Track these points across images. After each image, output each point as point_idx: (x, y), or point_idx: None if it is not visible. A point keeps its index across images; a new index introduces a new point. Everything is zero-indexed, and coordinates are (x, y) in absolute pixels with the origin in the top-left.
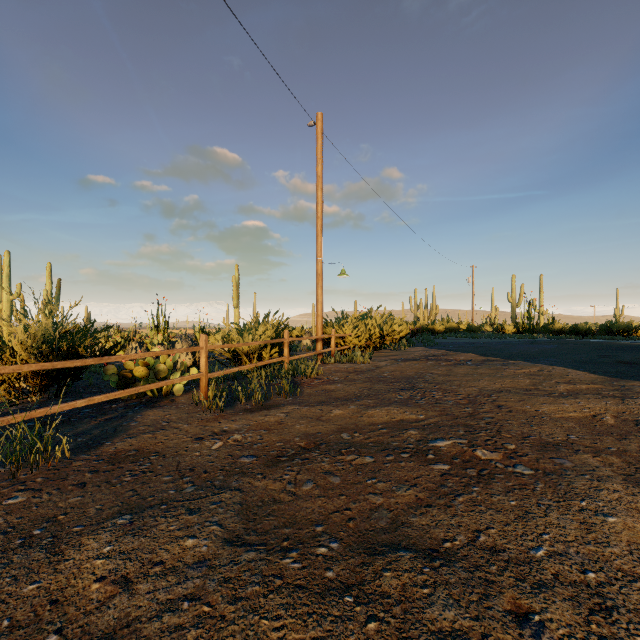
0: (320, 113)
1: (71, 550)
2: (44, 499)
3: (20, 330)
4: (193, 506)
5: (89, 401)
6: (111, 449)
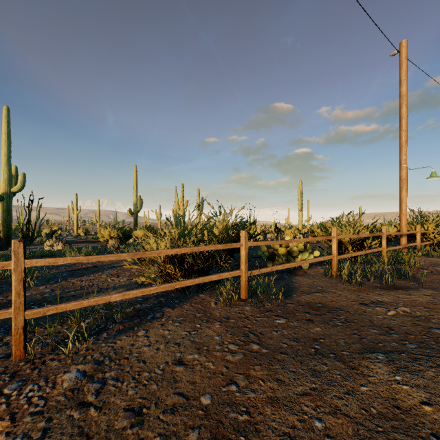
0: (404, 40)
1: (363, 368)
2: (295, 324)
3: (218, 223)
4: (438, 362)
5: (283, 267)
6: (302, 299)
